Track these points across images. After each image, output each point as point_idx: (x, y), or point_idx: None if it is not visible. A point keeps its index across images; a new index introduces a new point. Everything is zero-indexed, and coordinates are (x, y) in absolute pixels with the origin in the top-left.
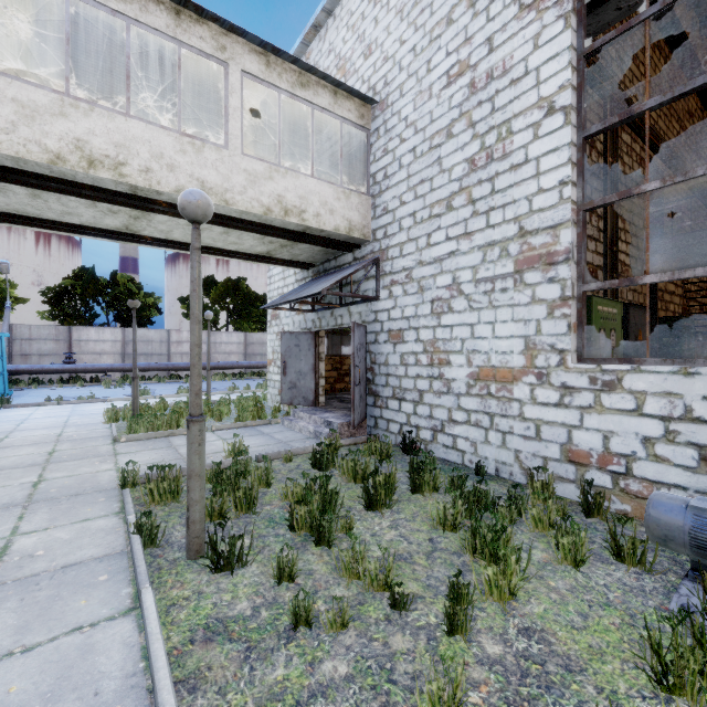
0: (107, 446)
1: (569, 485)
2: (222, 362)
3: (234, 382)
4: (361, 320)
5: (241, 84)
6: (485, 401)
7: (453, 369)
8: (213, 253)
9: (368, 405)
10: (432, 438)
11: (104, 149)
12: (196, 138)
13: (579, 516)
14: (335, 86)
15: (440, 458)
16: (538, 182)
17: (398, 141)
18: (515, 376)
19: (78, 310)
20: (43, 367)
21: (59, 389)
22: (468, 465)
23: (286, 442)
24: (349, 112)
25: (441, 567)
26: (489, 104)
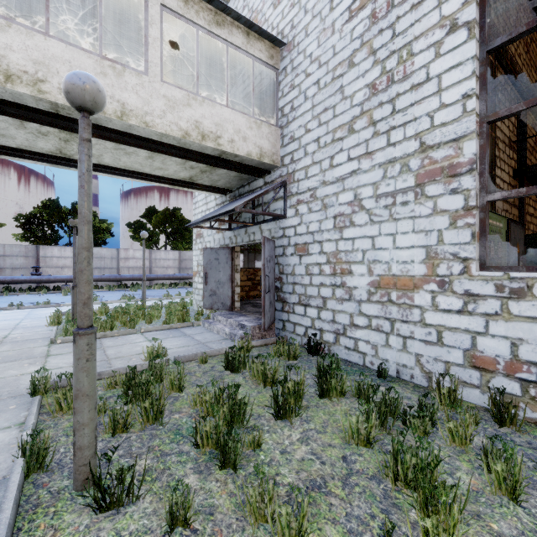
0: (43, 348)
1: (473, 390)
2: (161, 274)
3: (170, 290)
4: (271, 236)
5: (160, 17)
6: (386, 307)
7: (354, 278)
8: (143, 178)
9: (277, 310)
10: (335, 340)
11: (22, 65)
12: (116, 63)
13: (490, 425)
14: (247, 28)
15: (342, 359)
16: (440, 98)
17: (303, 76)
18: (416, 284)
19: (46, 233)
20: (13, 278)
21: (25, 296)
22: (369, 366)
23: (204, 343)
24: (260, 52)
25: (360, 499)
26: (390, 30)
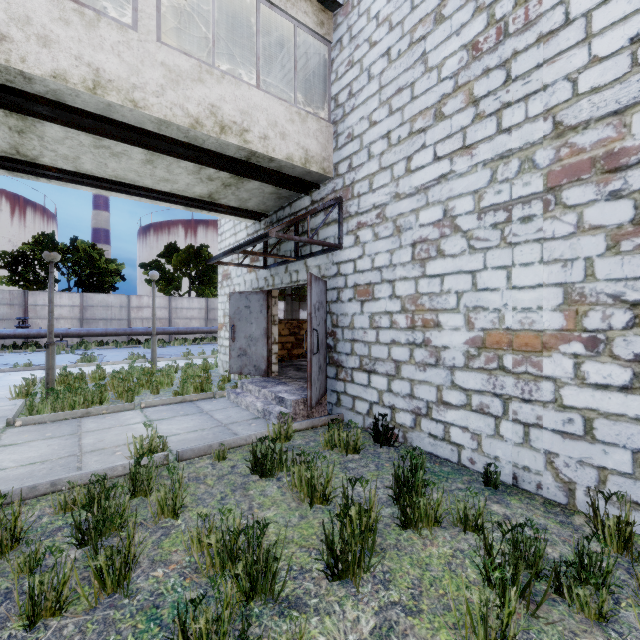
0: None
1: None
2: (182, 327)
3: (193, 347)
4: (320, 275)
5: None
6: (495, 378)
7: (444, 333)
8: (144, 195)
9: (328, 378)
10: (413, 423)
11: None
12: (86, 7)
13: None
14: None
15: (424, 452)
16: (589, 49)
17: (366, 47)
18: (546, 343)
19: (38, 276)
20: None
21: (6, 355)
22: (468, 465)
23: (227, 425)
24: (305, 15)
25: None
26: None
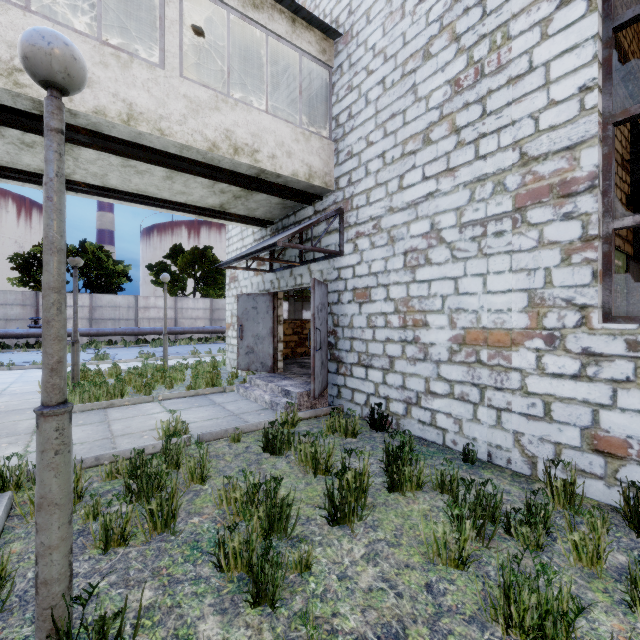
0: (30, 421)
1: (594, 482)
2: (188, 327)
3: (199, 346)
4: (323, 279)
5: None
6: (473, 370)
7: (431, 332)
8: (161, 206)
9: (330, 373)
10: (405, 411)
11: None
12: (121, 51)
13: (624, 532)
14: (293, 13)
15: (414, 436)
16: (548, 94)
17: (364, 75)
18: (514, 339)
19: None
20: (7, 331)
21: (21, 353)
22: (451, 446)
23: (238, 414)
24: (309, 44)
25: None
26: (479, 8)
